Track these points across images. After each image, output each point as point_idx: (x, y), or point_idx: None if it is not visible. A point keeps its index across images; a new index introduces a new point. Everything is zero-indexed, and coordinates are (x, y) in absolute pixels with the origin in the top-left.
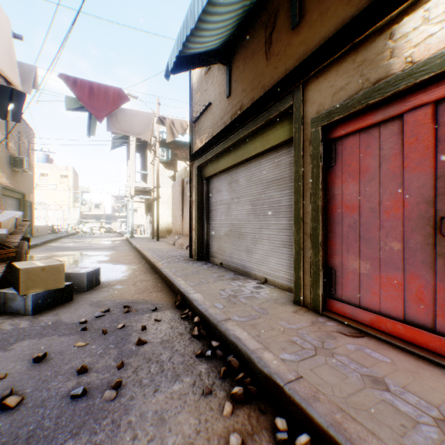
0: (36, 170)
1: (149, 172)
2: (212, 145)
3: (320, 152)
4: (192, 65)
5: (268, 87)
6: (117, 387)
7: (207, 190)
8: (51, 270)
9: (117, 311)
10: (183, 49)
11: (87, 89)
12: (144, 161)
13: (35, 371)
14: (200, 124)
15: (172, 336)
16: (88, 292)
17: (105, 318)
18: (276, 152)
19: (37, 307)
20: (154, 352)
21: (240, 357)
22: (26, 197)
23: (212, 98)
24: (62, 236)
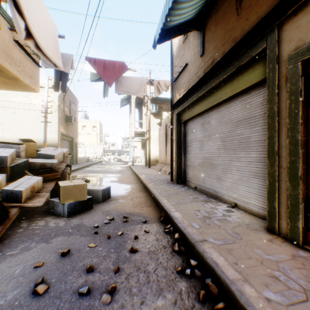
0: (79, 124)
1: (143, 121)
2: (188, 96)
3: (299, 87)
4: (173, 35)
5: (239, 38)
6: (112, 292)
7: (184, 131)
8: (78, 187)
9: (118, 220)
10: (166, 22)
11: (102, 65)
12: (141, 114)
13: (60, 263)
14: (179, 81)
15: (157, 248)
16: (102, 203)
17: (110, 225)
18: (245, 95)
19: (70, 212)
20: (142, 261)
21: (219, 283)
22: (73, 140)
23: (188, 60)
24: (92, 163)
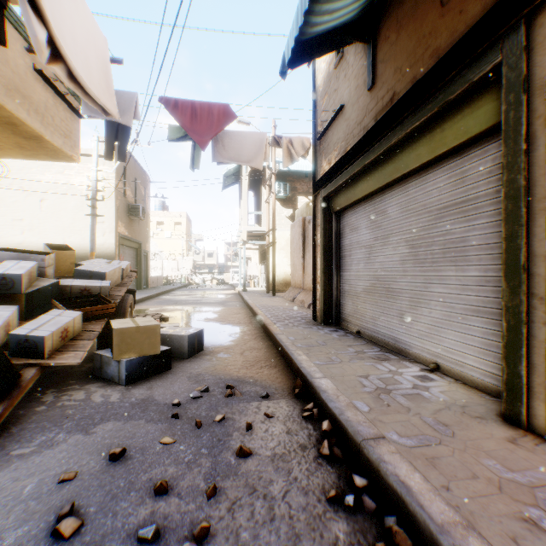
0: (152, 219)
1: (263, 213)
2: (345, 164)
3: None
4: (317, 52)
5: (444, 50)
6: (202, 538)
7: (337, 228)
8: (145, 331)
9: (217, 391)
10: (304, 28)
11: (188, 111)
12: (259, 200)
13: (107, 475)
14: (328, 138)
15: (288, 449)
16: (188, 359)
17: (202, 402)
18: (457, 158)
19: (131, 376)
20: (260, 476)
21: (413, 528)
22: (141, 247)
23: (345, 98)
24: (175, 287)
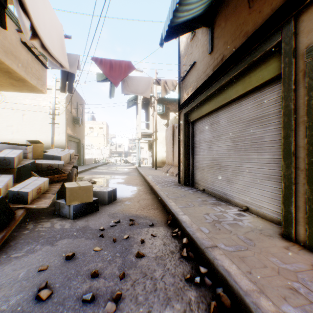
0: (86, 125)
1: (150, 122)
2: (196, 95)
3: None
4: (180, 32)
5: (251, 32)
6: (117, 299)
7: (192, 131)
8: (84, 189)
9: (124, 222)
10: (173, 19)
11: (108, 65)
12: (147, 115)
13: (64, 267)
14: (186, 80)
15: (164, 253)
16: (108, 205)
17: (116, 228)
18: (258, 92)
19: (76, 214)
20: (149, 267)
21: (231, 293)
22: (80, 141)
23: (196, 58)
24: (99, 164)
